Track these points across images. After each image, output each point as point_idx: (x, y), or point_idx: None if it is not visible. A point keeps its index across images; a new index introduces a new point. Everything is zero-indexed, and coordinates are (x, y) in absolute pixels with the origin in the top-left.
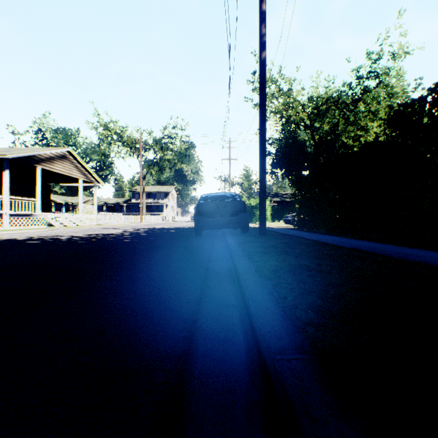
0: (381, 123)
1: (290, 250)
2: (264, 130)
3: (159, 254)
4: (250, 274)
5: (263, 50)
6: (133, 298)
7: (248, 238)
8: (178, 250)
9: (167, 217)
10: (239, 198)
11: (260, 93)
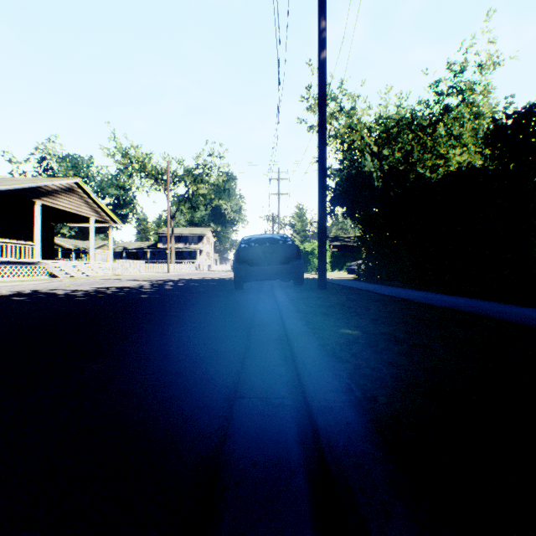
0: (464, 151)
1: (362, 311)
2: (324, 152)
3: (183, 316)
4: (311, 351)
5: (322, 49)
6: (129, 391)
7: (303, 293)
8: (210, 309)
9: (201, 265)
10: (291, 241)
11: (318, 105)
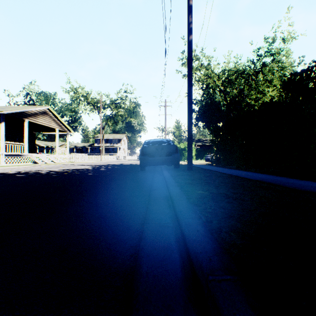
0: (274, 89)
1: (211, 182)
2: (191, 93)
3: (113, 185)
4: (182, 201)
5: (190, 34)
6: (92, 220)
7: (179, 172)
8: (127, 181)
9: (120, 156)
10: (172, 143)
11: (188, 65)
